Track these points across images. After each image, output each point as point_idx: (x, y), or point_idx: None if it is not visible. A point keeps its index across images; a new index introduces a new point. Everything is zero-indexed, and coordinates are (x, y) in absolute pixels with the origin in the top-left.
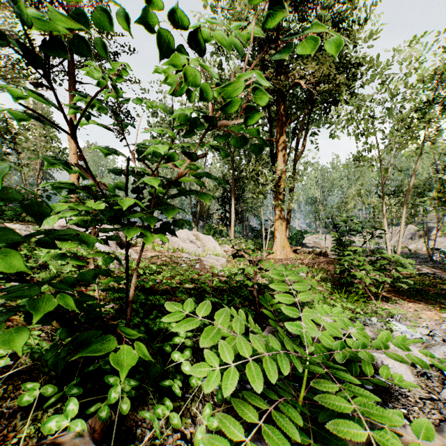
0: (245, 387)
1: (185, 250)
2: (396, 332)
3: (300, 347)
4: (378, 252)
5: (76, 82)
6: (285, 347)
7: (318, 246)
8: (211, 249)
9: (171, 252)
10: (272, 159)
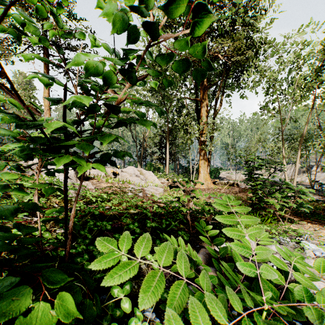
0: (186, 318)
1: (132, 182)
2: (308, 251)
3: (234, 271)
4: (273, 183)
5: (49, 55)
6: (221, 272)
7: (230, 179)
8: (151, 181)
9: (120, 184)
10: (197, 114)
